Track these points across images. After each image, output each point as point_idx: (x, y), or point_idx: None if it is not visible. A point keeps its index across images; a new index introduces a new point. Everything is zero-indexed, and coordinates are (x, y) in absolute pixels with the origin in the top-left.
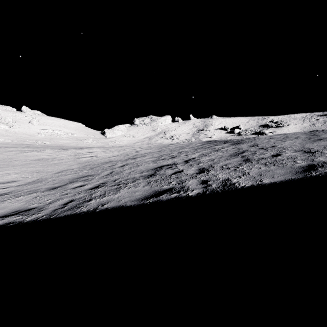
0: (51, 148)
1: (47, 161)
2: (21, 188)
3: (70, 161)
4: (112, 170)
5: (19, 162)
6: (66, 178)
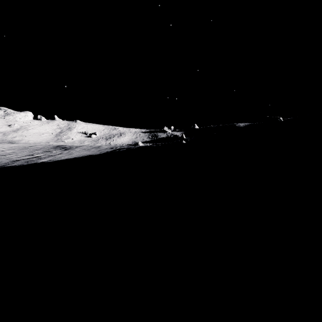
0: None
1: None
2: None
3: None
4: None
5: None
6: None
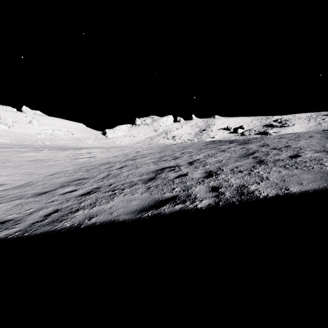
0: (49, 149)
1: (42, 162)
2: (6, 193)
3: (66, 162)
4: (109, 172)
5: (12, 163)
6: (58, 181)
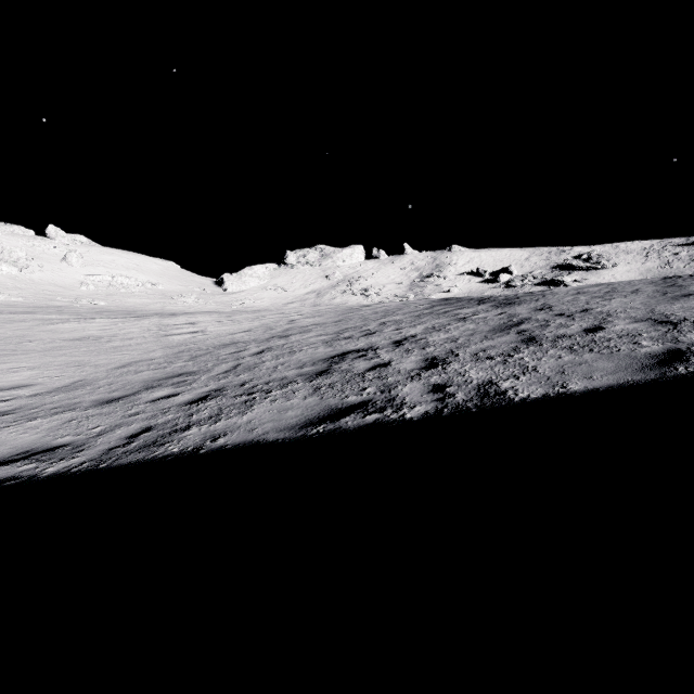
0: (109, 315)
1: (99, 342)
2: (40, 401)
3: (147, 343)
4: (238, 361)
5: (38, 344)
6: (138, 378)
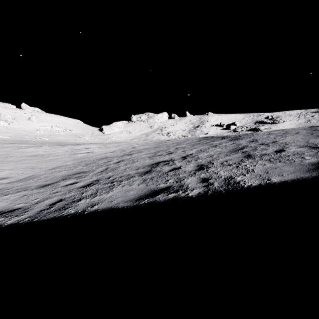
0: (49, 145)
1: (43, 157)
2: (11, 186)
3: (65, 157)
4: (107, 166)
5: (14, 158)
6: (59, 174)
